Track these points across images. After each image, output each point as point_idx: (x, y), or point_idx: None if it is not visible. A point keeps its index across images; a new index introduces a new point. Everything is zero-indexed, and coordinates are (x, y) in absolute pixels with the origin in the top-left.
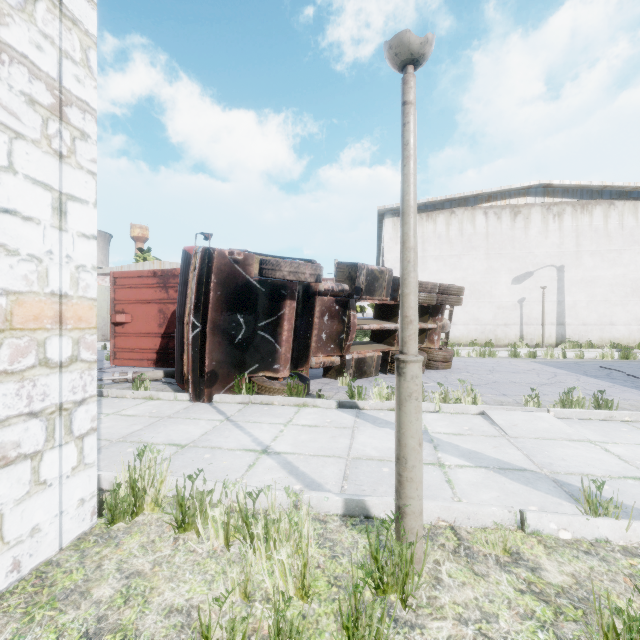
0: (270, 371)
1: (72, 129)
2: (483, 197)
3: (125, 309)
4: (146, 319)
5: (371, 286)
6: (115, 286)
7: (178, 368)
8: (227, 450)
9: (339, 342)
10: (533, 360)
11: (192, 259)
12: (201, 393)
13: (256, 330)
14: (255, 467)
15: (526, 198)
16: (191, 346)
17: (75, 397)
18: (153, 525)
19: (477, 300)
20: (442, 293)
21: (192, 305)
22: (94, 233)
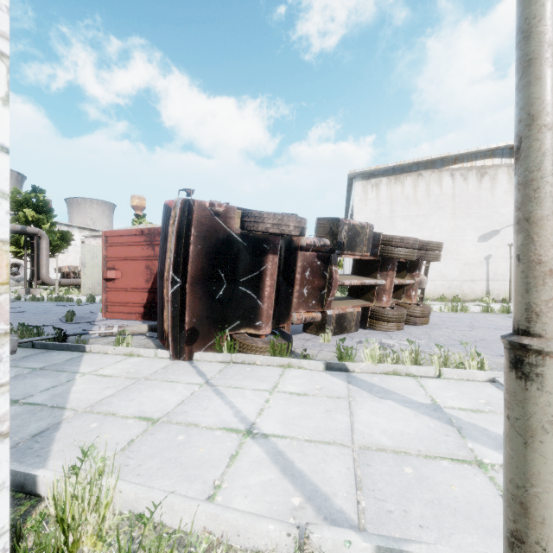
0: (252, 328)
1: None
2: (450, 159)
3: (115, 266)
4: (134, 275)
5: (352, 241)
6: (106, 244)
7: (159, 324)
8: (205, 429)
9: (320, 298)
10: (508, 315)
11: (172, 212)
12: (181, 351)
13: (237, 286)
14: (238, 459)
15: (492, 159)
16: (171, 302)
17: None
18: None
19: (444, 257)
20: (421, 249)
21: (171, 259)
22: (3, 143)
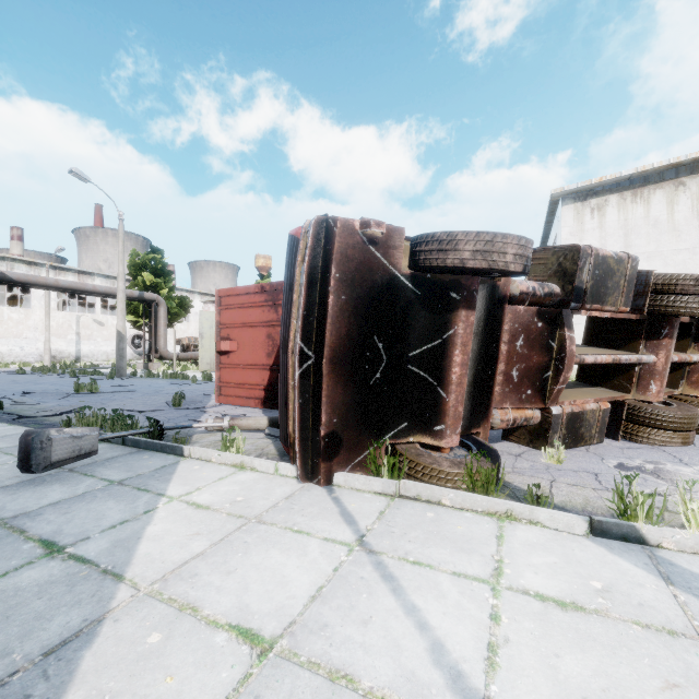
0: (427, 435)
1: None
2: None
3: (230, 334)
4: (253, 347)
5: (600, 286)
6: (220, 307)
7: (282, 421)
8: None
9: (540, 385)
10: None
11: (300, 243)
12: (314, 469)
13: (404, 363)
14: None
15: None
16: (298, 390)
17: None
18: None
19: None
20: None
21: (299, 320)
22: None
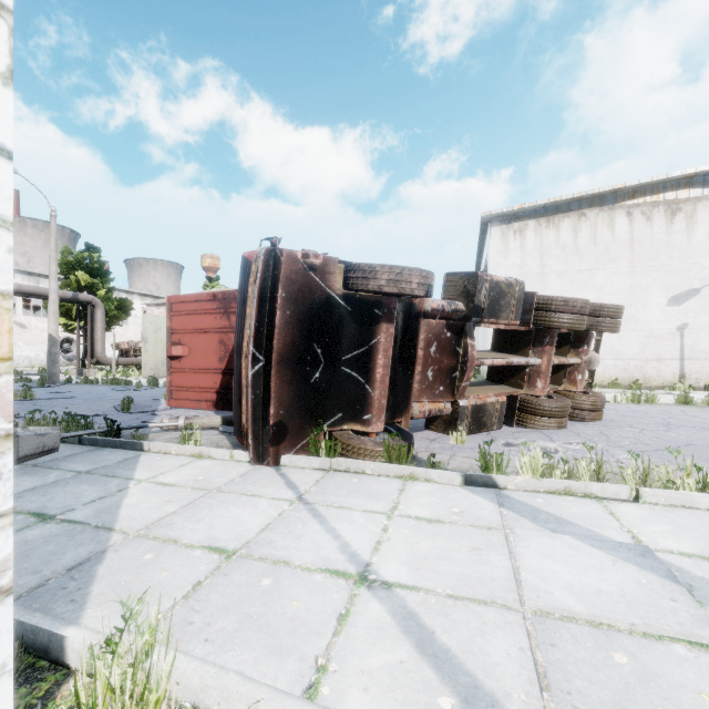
0: (358, 423)
1: None
2: (625, 192)
3: (182, 340)
4: (205, 352)
5: (495, 305)
6: (171, 313)
7: (236, 416)
8: (299, 570)
9: (450, 383)
10: None
11: (252, 266)
12: (264, 453)
13: (339, 366)
14: (350, 623)
15: (689, 190)
16: (251, 387)
17: None
18: None
19: None
20: (591, 315)
21: (252, 330)
22: (4, 143)
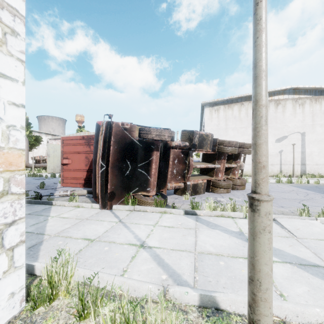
0: (145, 191)
1: (3, 26)
2: None
3: (68, 156)
4: (79, 162)
5: (201, 143)
6: (63, 144)
7: (93, 189)
8: (118, 244)
9: (183, 175)
10: (290, 184)
11: (100, 128)
12: (106, 204)
13: (137, 168)
14: (136, 258)
15: (283, 95)
16: (100, 177)
17: (6, 220)
18: (63, 310)
19: None
20: (240, 147)
21: (100, 154)
22: (23, 103)
